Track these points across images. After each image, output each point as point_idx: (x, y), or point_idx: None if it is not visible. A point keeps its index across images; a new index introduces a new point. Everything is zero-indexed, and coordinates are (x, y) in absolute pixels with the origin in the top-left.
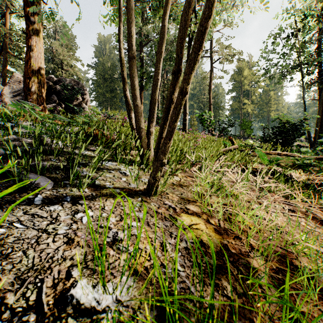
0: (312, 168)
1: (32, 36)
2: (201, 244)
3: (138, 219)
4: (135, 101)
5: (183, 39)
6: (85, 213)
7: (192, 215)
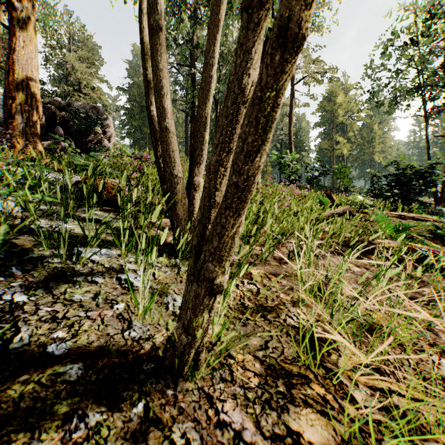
0: None
1: (17, 32)
2: None
3: None
4: (161, 120)
5: None
6: None
7: None
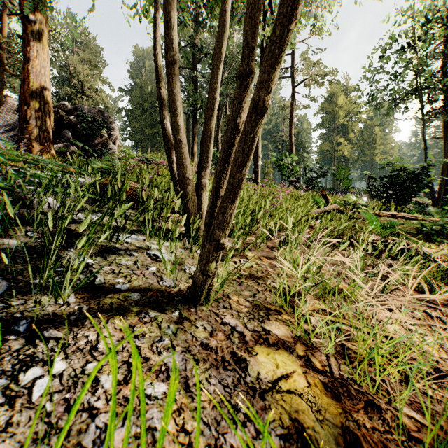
0: (445, 238)
1: (31, 43)
2: (302, 440)
3: (165, 372)
4: (176, 134)
5: (258, 12)
6: (48, 365)
7: (276, 347)
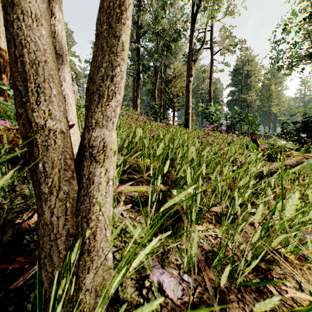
0: None
1: None
2: None
3: None
4: None
5: None
6: None
7: None
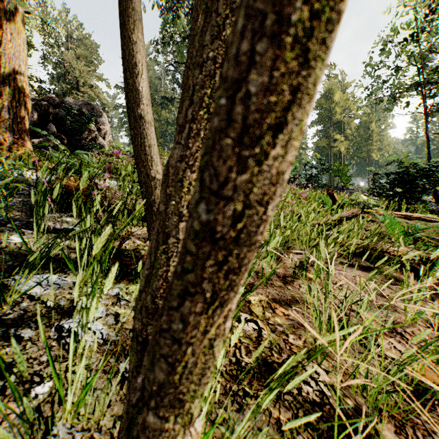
0: None
1: (4, 24)
2: None
3: None
4: (135, 107)
5: None
6: None
7: None
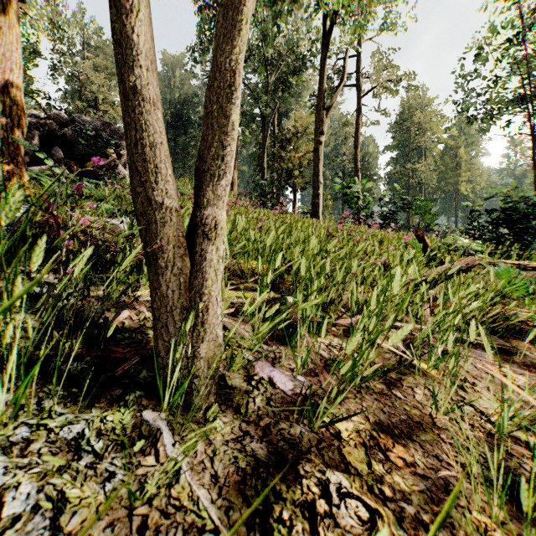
0: None
1: None
2: None
3: None
4: (124, 72)
5: None
6: None
7: None
